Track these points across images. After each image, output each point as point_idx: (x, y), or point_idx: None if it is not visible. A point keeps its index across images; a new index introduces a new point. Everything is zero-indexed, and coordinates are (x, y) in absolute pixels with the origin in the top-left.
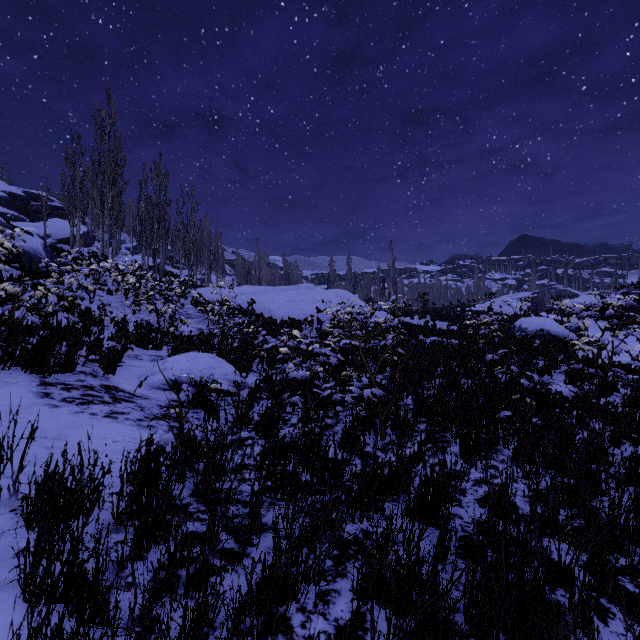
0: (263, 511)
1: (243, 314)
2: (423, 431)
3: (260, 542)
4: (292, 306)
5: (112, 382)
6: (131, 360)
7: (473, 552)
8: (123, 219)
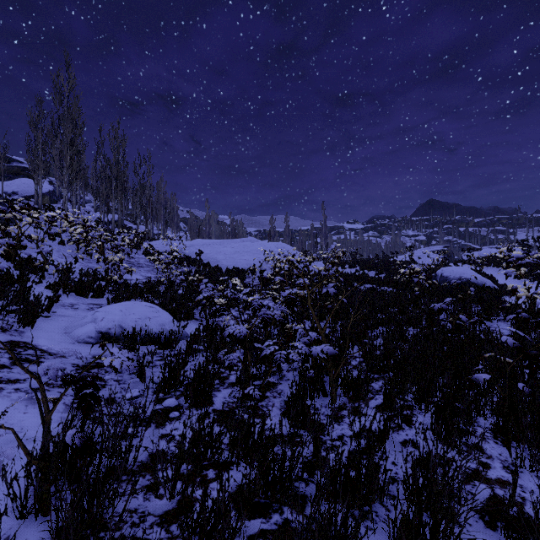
0: None
1: (191, 264)
2: (378, 392)
3: None
4: (237, 257)
5: (25, 337)
6: (64, 309)
7: None
8: (83, 177)
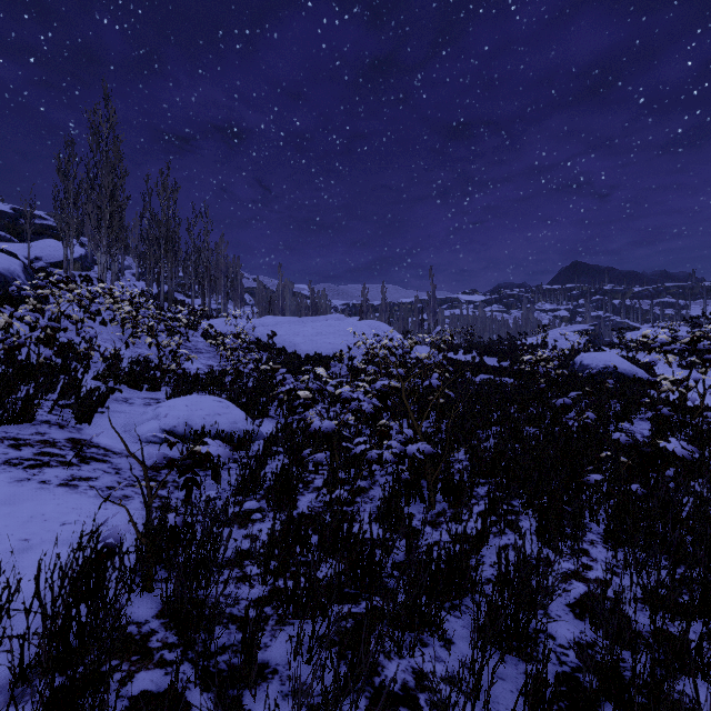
0: (266, 637)
1: (262, 348)
2: (483, 497)
3: (255, 705)
4: (319, 339)
5: (85, 434)
6: (118, 404)
7: (583, 707)
8: (124, 239)
